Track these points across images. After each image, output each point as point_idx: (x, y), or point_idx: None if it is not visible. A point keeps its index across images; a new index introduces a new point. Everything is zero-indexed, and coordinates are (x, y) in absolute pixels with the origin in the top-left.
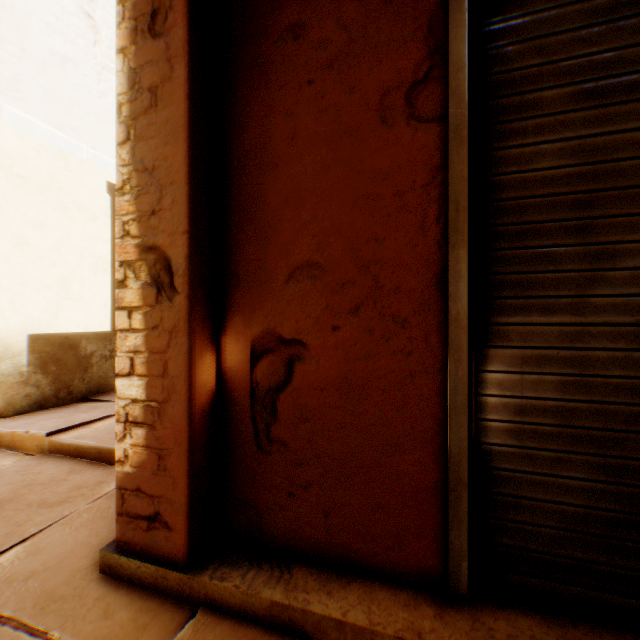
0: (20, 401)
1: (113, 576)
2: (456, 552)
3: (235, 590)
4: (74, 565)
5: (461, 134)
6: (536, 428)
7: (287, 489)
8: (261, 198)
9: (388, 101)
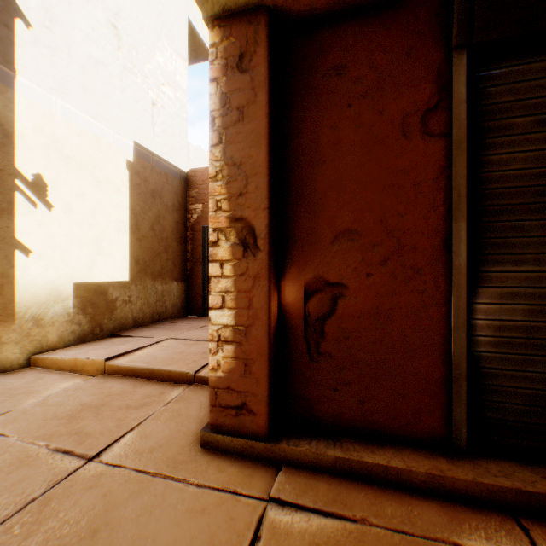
0: (67, 336)
1: (210, 449)
2: (457, 422)
3: (308, 452)
4: (178, 443)
5: (461, 146)
6: (509, 340)
7: (332, 386)
8: (312, 184)
9: (408, 121)
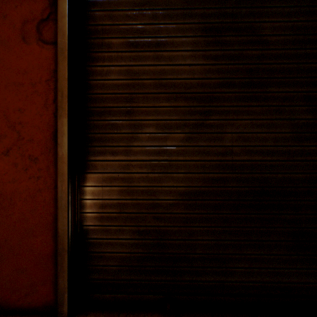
0: None
1: None
2: (62, 289)
3: None
4: None
5: (64, 53)
6: (109, 215)
7: None
8: None
9: (27, 28)
